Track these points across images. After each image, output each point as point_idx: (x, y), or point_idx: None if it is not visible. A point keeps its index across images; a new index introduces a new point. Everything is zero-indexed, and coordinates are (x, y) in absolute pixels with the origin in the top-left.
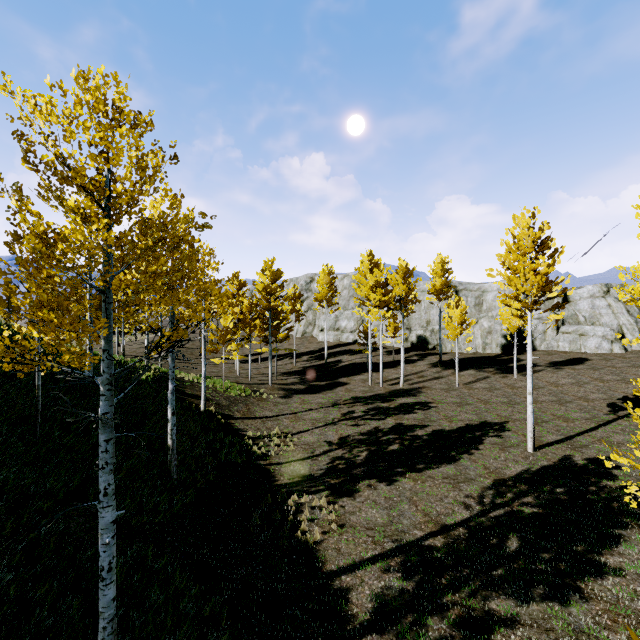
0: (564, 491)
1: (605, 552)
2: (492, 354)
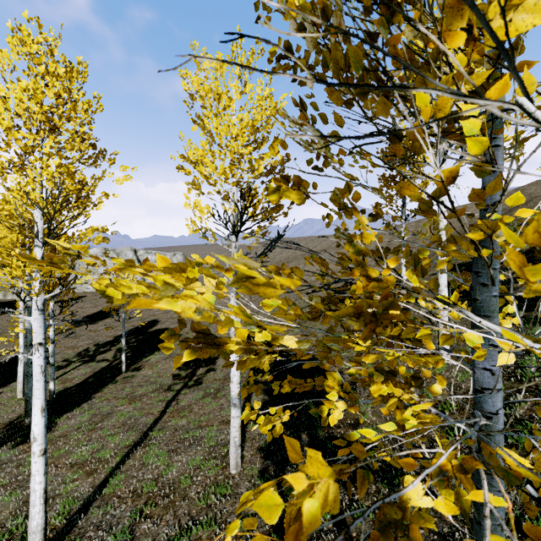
0: (1, 372)
1: (0, 389)
2: (13, 299)
